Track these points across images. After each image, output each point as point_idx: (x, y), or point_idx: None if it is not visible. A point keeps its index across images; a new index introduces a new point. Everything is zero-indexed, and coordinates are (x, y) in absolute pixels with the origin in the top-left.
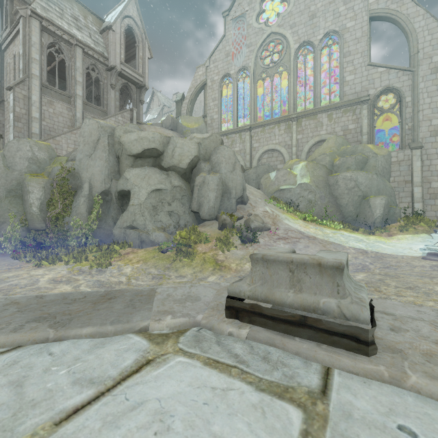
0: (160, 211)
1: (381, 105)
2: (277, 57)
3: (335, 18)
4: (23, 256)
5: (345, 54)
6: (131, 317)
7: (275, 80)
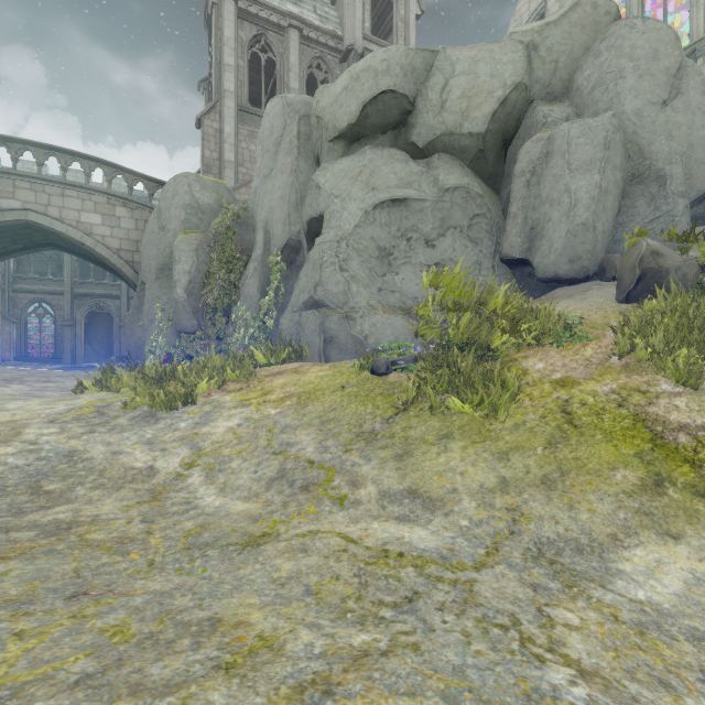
0: (401, 262)
1: None
2: None
3: None
4: None
5: None
6: None
7: None
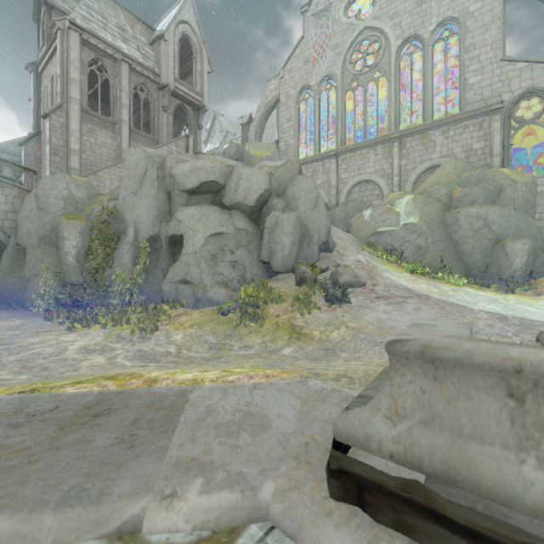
0: (220, 261)
1: (519, 115)
2: (371, 61)
3: (453, 1)
4: (56, 317)
5: (467, 48)
6: (113, 482)
7: (369, 91)
